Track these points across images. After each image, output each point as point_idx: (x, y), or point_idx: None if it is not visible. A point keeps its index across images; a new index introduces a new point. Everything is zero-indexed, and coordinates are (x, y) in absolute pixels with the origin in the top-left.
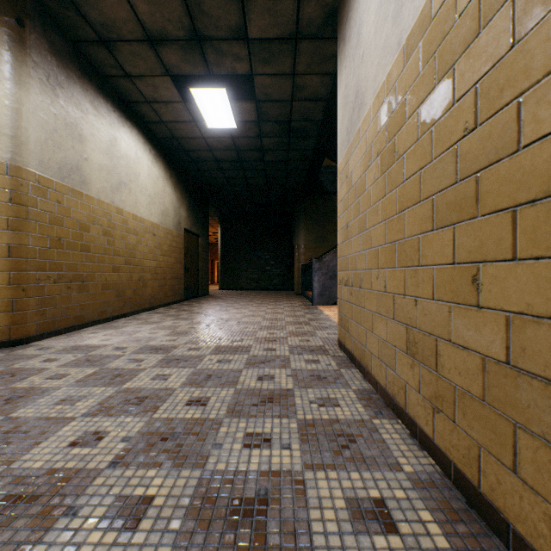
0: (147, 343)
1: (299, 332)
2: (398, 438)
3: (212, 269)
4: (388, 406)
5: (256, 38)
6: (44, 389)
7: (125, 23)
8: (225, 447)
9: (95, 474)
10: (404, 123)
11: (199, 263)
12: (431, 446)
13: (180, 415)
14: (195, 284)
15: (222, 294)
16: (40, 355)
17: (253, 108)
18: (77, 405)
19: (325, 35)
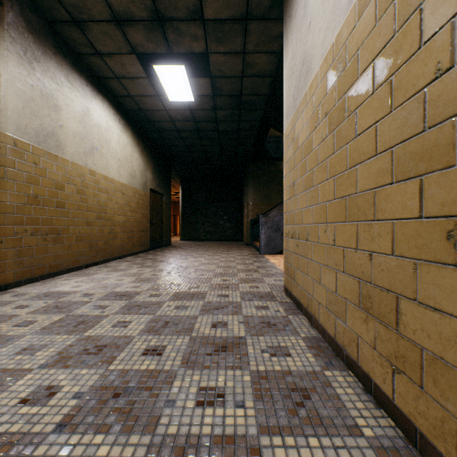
0: (113, 290)
1: (249, 279)
2: (352, 393)
3: (174, 223)
4: (338, 356)
5: (211, 19)
6: (9, 337)
7: (94, 4)
8: (177, 405)
9: (39, 441)
10: (356, 79)
11: (163, 218)
12: (390, 406)
13: (135, 366)
14: (159, 236)
15: (183, 245)
16: (14, 301)
17: (208, 83)
18: (36, 355)
19: (272, 16)
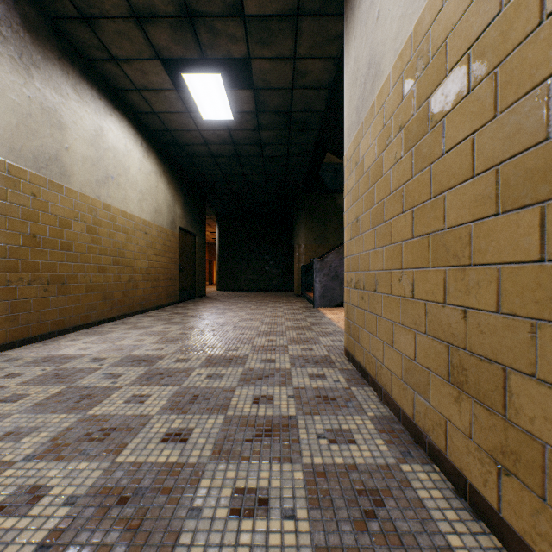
0: (130, 353)
1: (300, 339)
2: (439, 497)
3: (210, 270)
4: (417, 443)
5: (253, 14)
6: None
7: None
8: (204, 515)
9: None
10: (443, 77)
11: (195, 263)
12: (494, 519)
13: (151, 458)
14: (191, 285)
15: (220, 296)
16: (4, 368)
17: (251, 96)
18: (22, 442)
19: (330, 12)
